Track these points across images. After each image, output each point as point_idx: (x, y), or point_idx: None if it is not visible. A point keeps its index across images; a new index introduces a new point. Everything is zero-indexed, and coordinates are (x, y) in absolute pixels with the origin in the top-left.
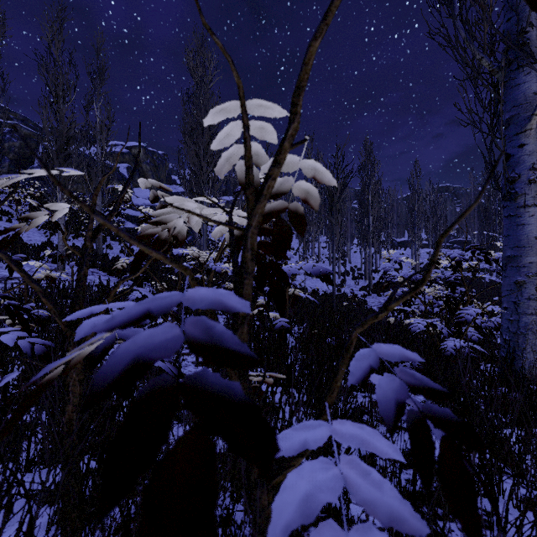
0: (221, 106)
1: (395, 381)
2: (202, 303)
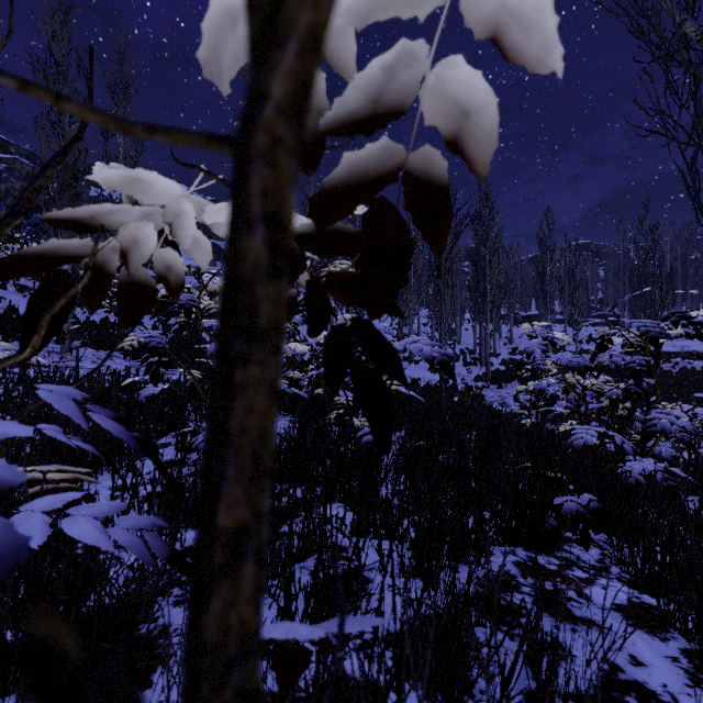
0: None
1: None
2: None
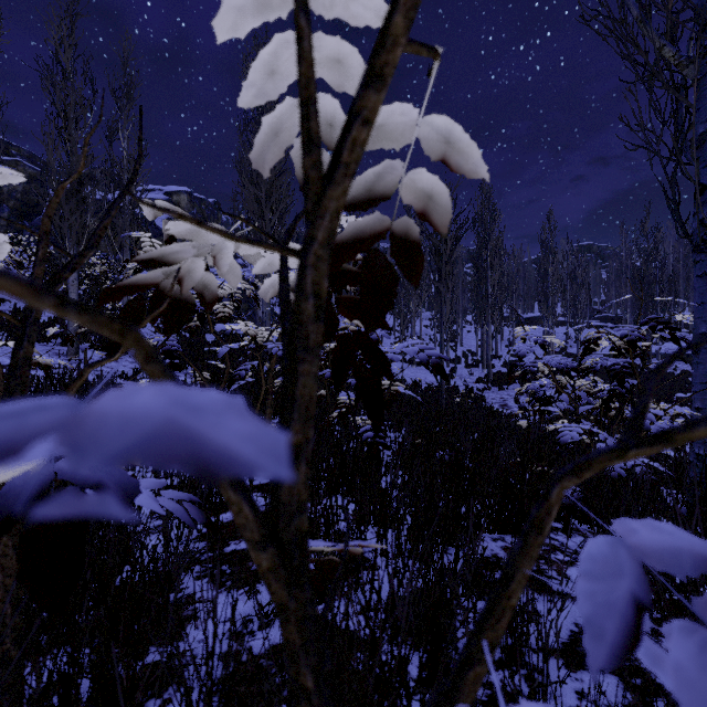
0: None
1: None
2: (116, 440)
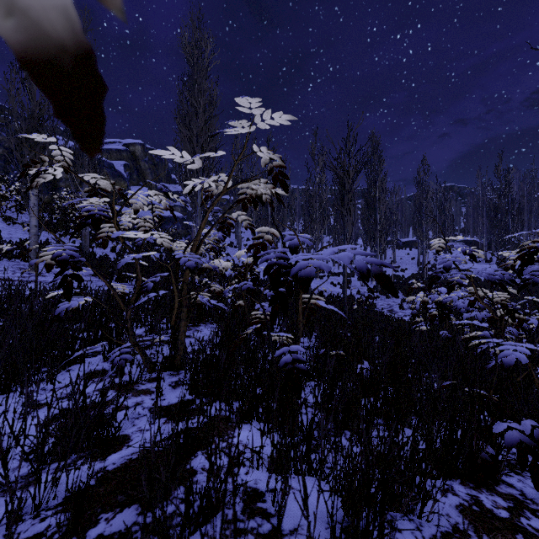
0: None
1: None
2: None
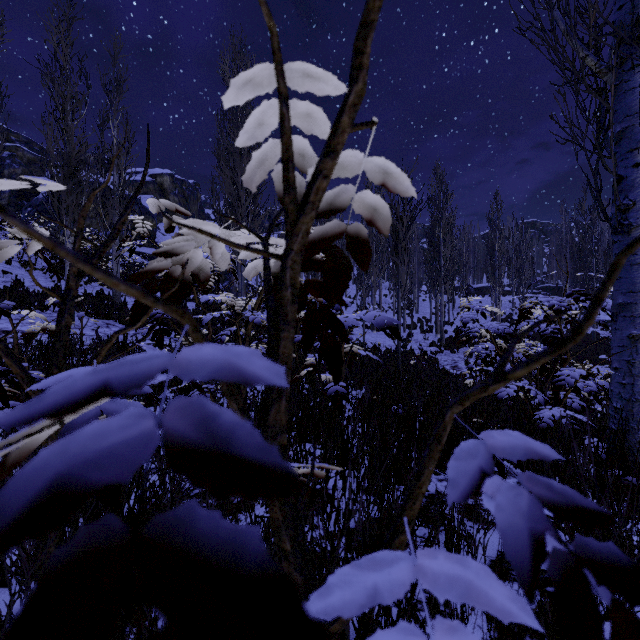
0: (246, 72)
1: (524, 497)
2: (200, 371)
